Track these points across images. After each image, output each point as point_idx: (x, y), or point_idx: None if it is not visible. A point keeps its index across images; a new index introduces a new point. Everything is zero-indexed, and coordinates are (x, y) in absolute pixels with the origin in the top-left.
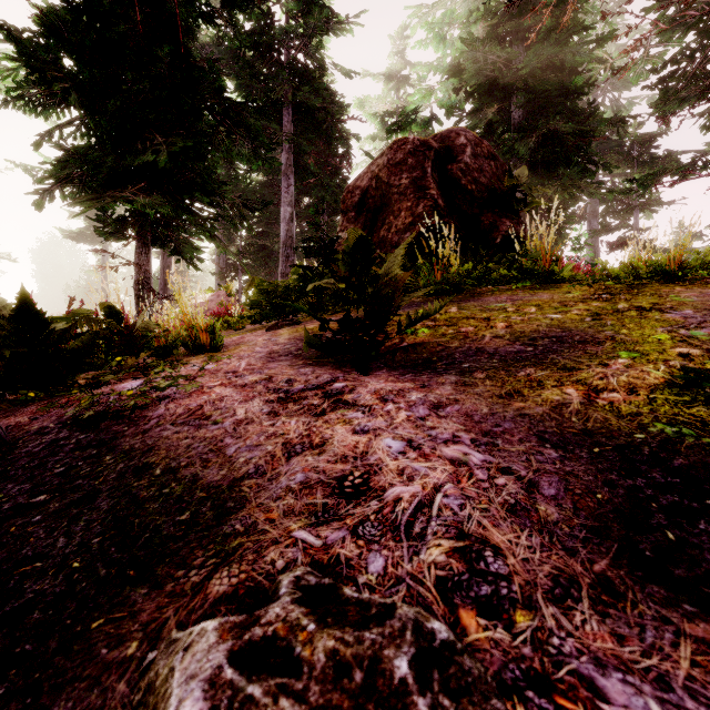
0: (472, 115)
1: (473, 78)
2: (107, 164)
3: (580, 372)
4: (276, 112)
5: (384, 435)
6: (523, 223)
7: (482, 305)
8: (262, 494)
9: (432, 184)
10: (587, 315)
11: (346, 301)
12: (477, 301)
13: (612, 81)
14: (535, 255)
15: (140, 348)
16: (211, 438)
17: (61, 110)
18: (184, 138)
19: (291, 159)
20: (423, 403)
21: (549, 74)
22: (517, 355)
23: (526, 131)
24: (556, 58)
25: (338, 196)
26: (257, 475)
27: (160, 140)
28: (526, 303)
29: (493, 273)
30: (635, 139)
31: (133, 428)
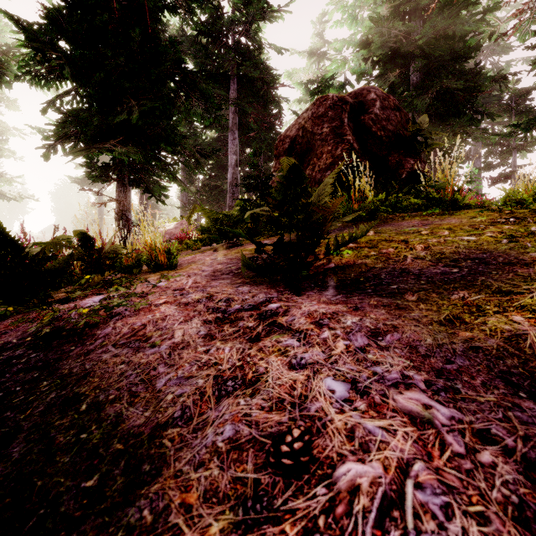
0: (378, 79)
1: (379, 49)
2: (94, 123)
3: (521, 296)
4: (225, 83)
5: (323, 372)
6: (424, 161)
7: (396, 229)
8: (183, 454)
9: (348, 131)
10: (502, 237)
11: (280, 226)
12: (391, 225)
13: (493, 47)
14: (442, 186)
15: (108, 267)
16: (145, 365)
17: (59, 82)
18: (152, 101)
19: (236, 118)
20: (359, 329)
21: (442, 43)
22: (444, 276)
23: (423, 89)
24: (447, 29)
25: (272, 147)
26: (182, 422)
27: (133, 103)
28: (438, 227)
29: (403, 202)
30: (513, 93)
31: (79, 348)
